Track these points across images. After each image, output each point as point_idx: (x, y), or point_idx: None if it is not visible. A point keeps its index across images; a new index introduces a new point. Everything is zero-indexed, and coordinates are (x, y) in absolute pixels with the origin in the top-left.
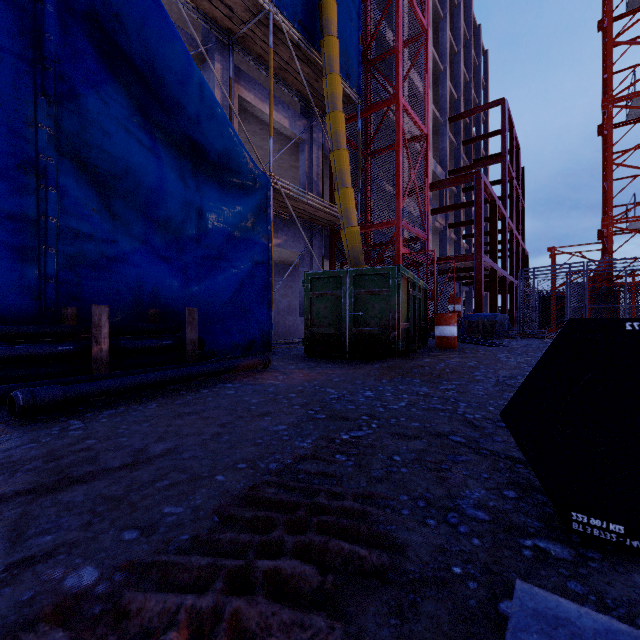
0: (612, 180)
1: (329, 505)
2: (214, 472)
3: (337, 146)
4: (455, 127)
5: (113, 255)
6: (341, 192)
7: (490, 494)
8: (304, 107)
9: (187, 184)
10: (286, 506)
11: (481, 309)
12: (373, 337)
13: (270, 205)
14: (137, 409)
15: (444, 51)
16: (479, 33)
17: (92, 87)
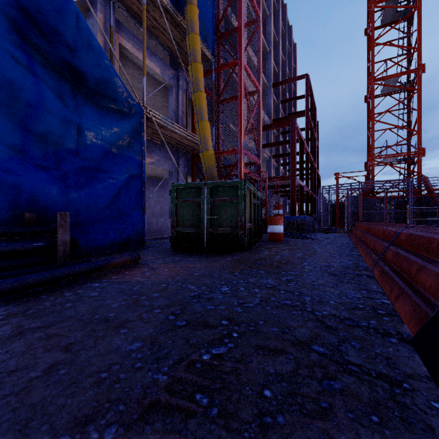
0: (374, 131)
1: None
2: None
3: (197, 89)
4: (276, 91)
5: None
6: (200, 124)
7: None
8: (172, 61)
9: (66, 104)
10: None
11: (294, 213)
12: (225, 235)
13: (143, 130)
14: None
15: (269, 38)
16: (291, 31)
17: None
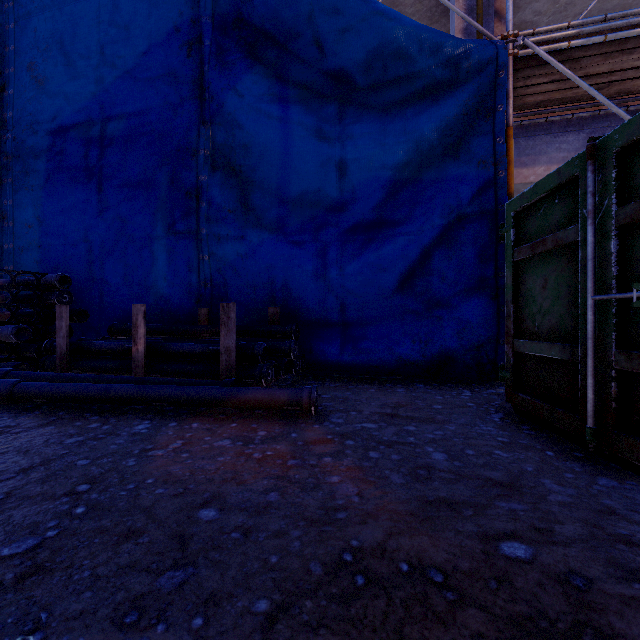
0: None
1: None
2: None
3: None
4: None
5: (245, 252)
6: None
7: None
8: None
9: (321, 137)
10: None
11: None
12: None
13: (499, 96)
14: None
15: None
16: None
17: (228, 90)
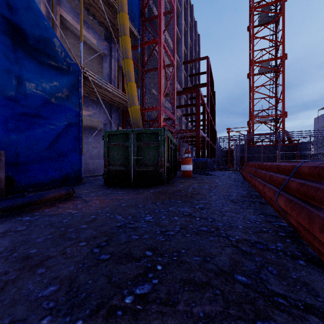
0: (254, 98)
1: None
2: None
3: (126, 56)
4: (186, 67)
5: None
6: (128, 84)
7: None
8: (106, 35)
9: (6, 55)
10: None
11: (199, 156)
12: (148, 172)
13: (81, 86)
14: None
15: (181, 28)
16: (196, 25)
17: None
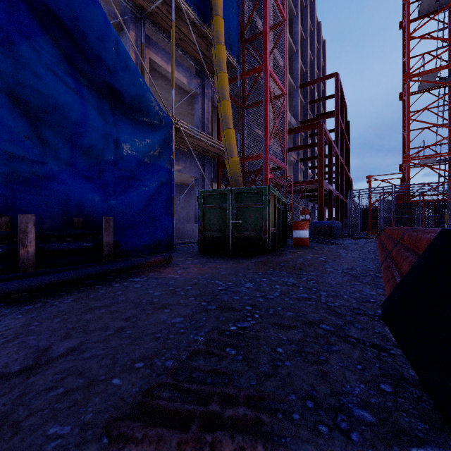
0: (409, 130)
1: (222, 414)
2: (111, 374)
3: (223, 98)
4: (304, 91)
5: (43, 174)
6: (226, 132)
7: (369, 389)
8: (198, 70)
9: (106, 120)
10: (179, 416)
11: (322, 218)
12: (250, 239)
13: (172, 139)
14: (53, 304)
15: (296, 38)
16: (320, 27)
17: (24, 37)
